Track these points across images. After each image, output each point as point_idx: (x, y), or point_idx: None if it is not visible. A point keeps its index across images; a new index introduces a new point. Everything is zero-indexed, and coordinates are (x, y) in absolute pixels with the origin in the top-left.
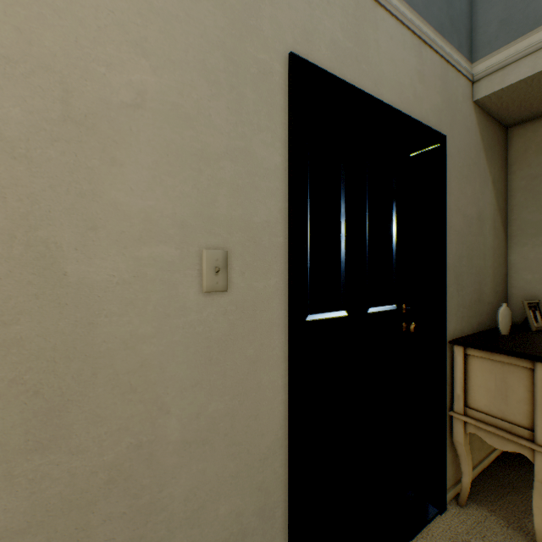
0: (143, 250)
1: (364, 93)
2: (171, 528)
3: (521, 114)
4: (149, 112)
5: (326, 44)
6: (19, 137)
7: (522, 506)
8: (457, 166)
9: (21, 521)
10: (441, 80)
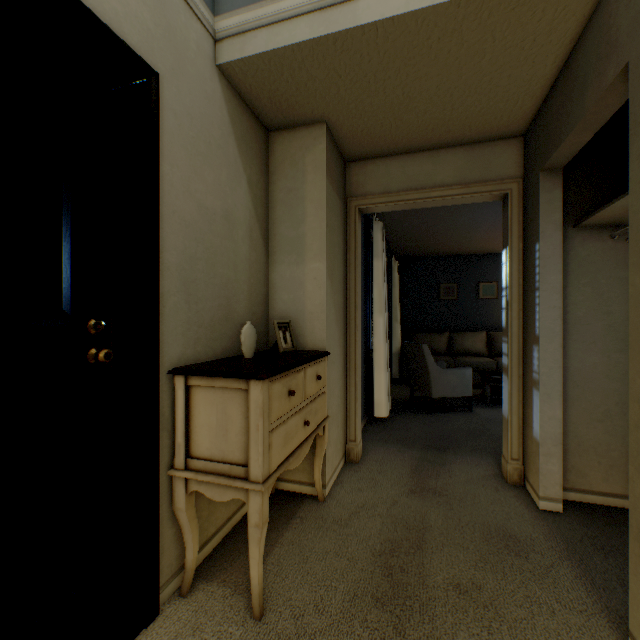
0: None
1: None
2: None
3: (276, 115)
4: None
5: None
6: None
7: None
8: (189, 134)
9: None
10: None
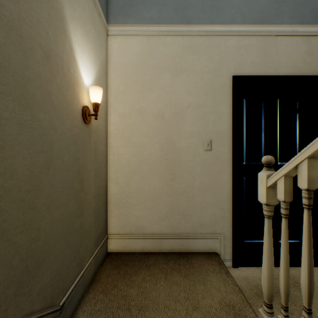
0: (190, 140)
1: (268, 76)
2: (196, 209)
3: None
4: (191, 107)
5: (248, 65)
6: (168, 119)
7: None
8: None
9: (168, 193)
10: None
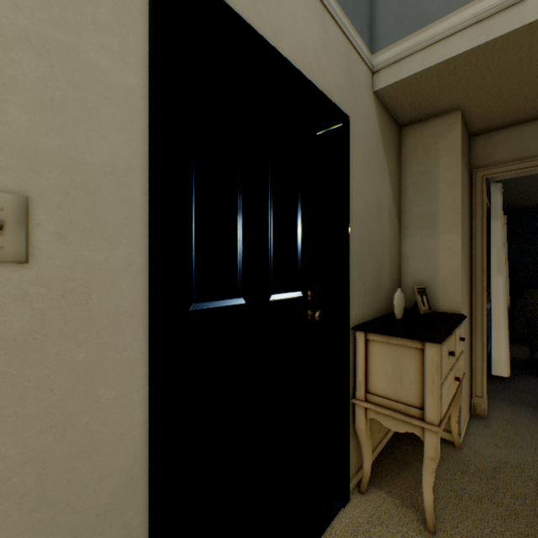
0: None
1: (260, 36)
2: None
3: (412, 114)
4: None
5: None
6: None
7: (414, 480)
8: (360, 151)
9: None
10: (345, 59)
